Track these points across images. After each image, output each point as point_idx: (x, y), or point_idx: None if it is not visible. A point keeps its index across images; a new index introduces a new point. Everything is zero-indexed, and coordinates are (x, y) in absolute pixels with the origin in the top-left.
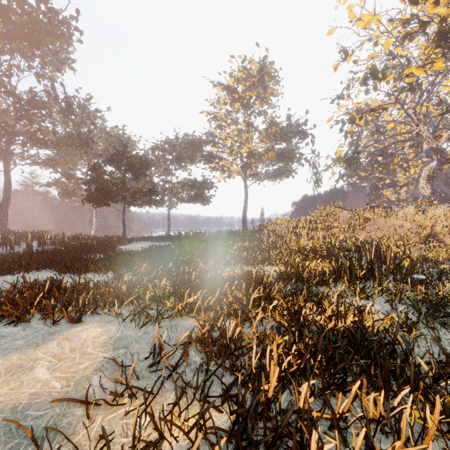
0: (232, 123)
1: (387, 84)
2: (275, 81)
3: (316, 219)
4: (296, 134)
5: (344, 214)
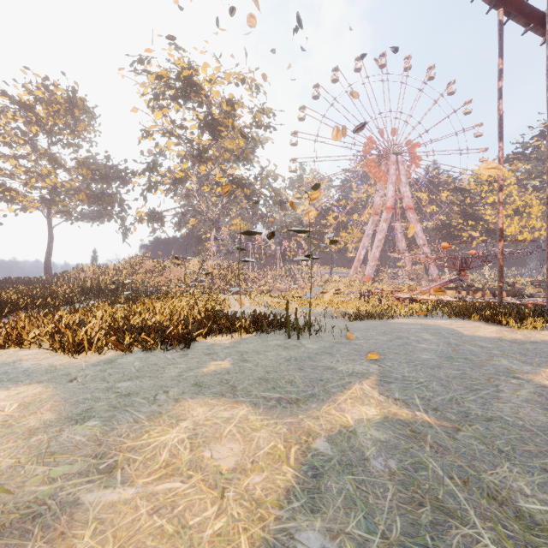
0: (28, 144)
1: (188, 162)
2: (91, 115)
3: (124, 266)
4: (116, 179)
5: (150, 262)
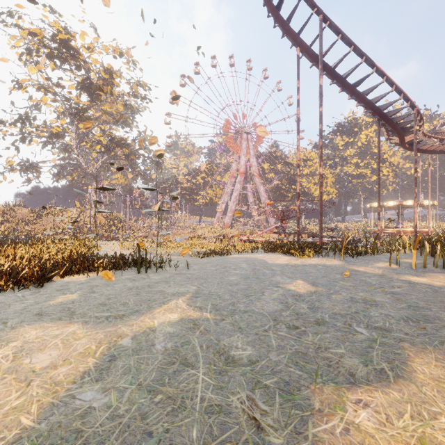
0: None
1: (67, 118)
2: None
3: None
4: None
5: (23, 211)
